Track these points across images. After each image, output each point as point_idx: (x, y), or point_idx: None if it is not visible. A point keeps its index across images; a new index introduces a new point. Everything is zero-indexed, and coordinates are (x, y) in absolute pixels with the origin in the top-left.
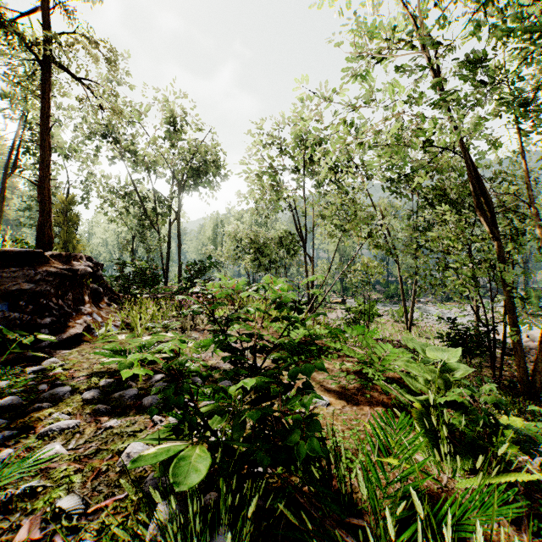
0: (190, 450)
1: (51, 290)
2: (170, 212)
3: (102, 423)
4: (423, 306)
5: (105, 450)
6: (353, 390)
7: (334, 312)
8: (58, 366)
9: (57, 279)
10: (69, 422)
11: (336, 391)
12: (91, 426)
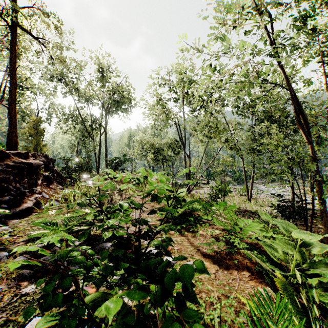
0: None
1: (10, 177)
2: (100, 127)
3: (20, 288)
4: (257, 186)
5: (13, 321)
6: (223, 255)
7: (202, 189)
8: (7, 233)
9: (15, 169)
10: None
11: (210, 255)
12: (10, 292)
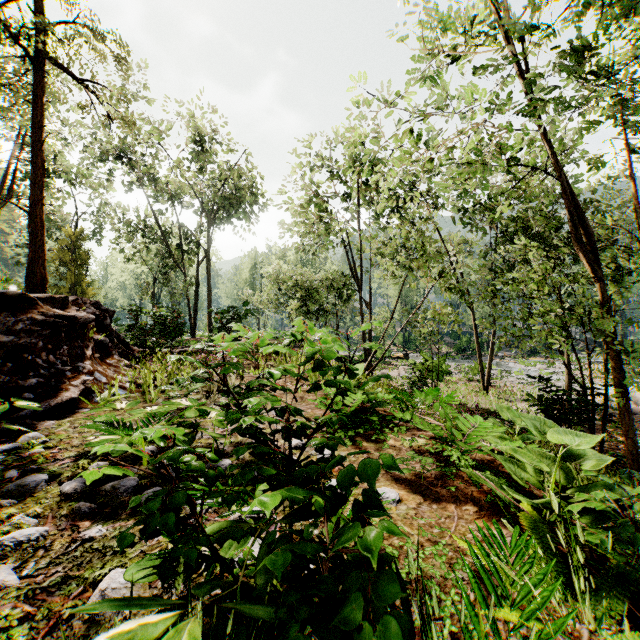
0: (171, 635)
1: (38, 343)
2: (198, 249)
3: (79, 531)
4: (501, 362)
5: (75, 579)
6: (430, 479)
7: (395, 369)
8: (38, 443)
9: (46, 328)
10: (31, 531)
11: (407, 480)
12: (63, 536)
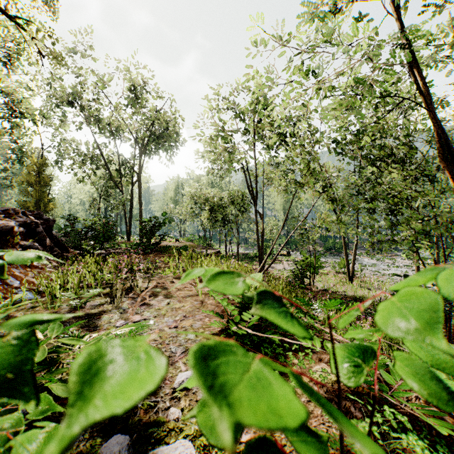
0: None
1: None
2: (132, 173)
3: None
4: (358, 258)
5: None
6: None
7: (280, 264)
8: None
9: None
10: None
11: None
12: None
